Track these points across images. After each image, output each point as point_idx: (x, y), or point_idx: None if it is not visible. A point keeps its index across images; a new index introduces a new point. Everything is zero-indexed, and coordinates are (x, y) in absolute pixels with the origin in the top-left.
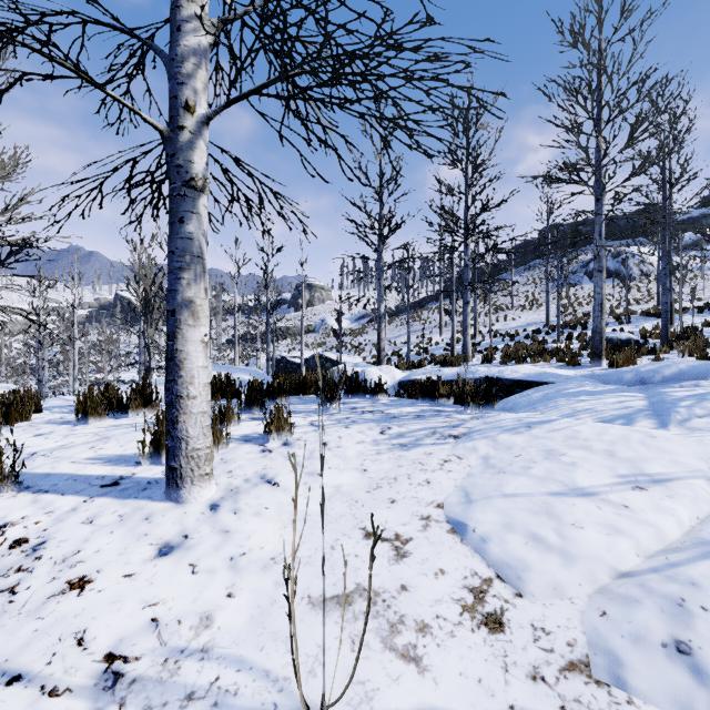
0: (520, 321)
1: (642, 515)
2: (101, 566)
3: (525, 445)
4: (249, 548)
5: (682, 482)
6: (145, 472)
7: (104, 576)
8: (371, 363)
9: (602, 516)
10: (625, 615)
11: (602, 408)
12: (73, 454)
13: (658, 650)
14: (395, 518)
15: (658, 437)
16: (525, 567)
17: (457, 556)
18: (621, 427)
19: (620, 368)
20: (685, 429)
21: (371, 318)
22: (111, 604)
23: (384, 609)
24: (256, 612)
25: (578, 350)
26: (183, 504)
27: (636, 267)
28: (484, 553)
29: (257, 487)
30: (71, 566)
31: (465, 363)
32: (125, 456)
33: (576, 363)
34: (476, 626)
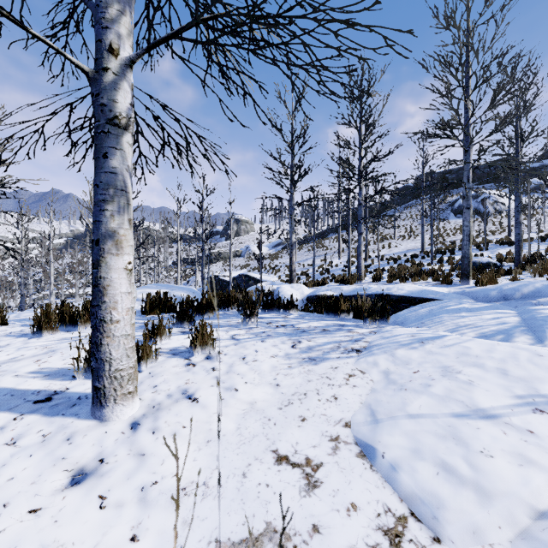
0: (401, 248)
1: None
2: (9, 498)
3: (421, 360)
4: (161, 475)
5: None
6: (78, 386)
7: (9, 511)
8: (284, 281)
9: (510, 442)
10: None
11: (482, 324)
12: (19, 367)
13: None
14: (305, 439)
15: (544, 356)
16: (439, 504)
17: (368, 486)
18: (507, 345)
19: (485, 287)
20: None
21: (284, 246)
22: None
23: None
24: None
25: (448, 271)
26: (106, 422)
27: (491, 206)
28: (395, 483)
29: (178, 403)
30: None
31: (359, 281)
32: (64, 370)
33: (448, 282)
34: None
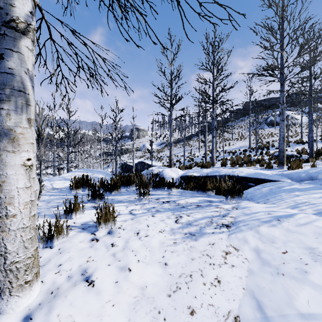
0: (236, 145)
1: None
2: None
3: (284, 239)
4: None
5: None
6: None
7: None
8: (166, 165)
9: None
10: None
11: (315, 202)
12: None
13: None
14: None
15: None
16: None
17: None
18: None
19: (296, 170)
20: None
21: (166, 144)
22: None
23: None
24: None
25: (268, 160)
26: (0, 315)
27: (289, 121)
28: None
29: (75, 288)
30: None
31: (213, 166)
32: None
33: (270, 167)
34: None
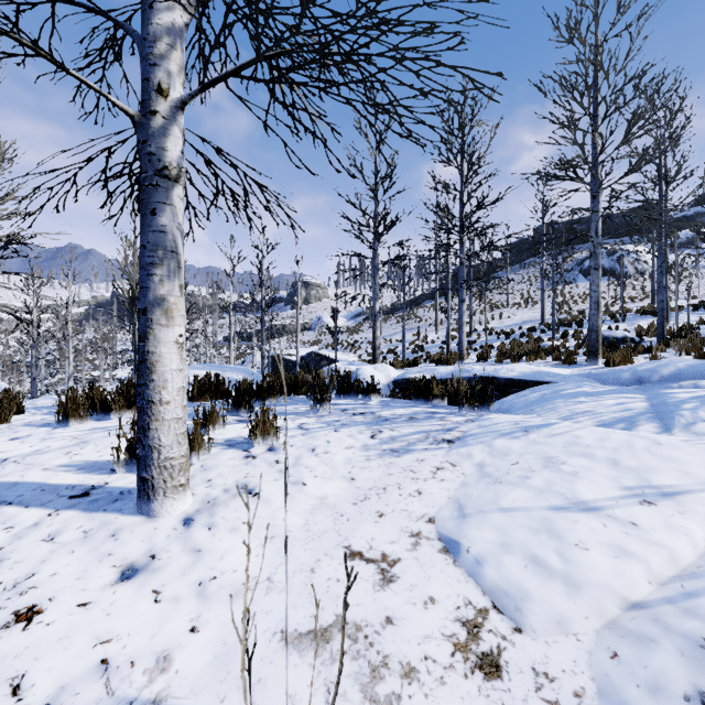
0: (516, 319)
1: (653, 534)
2: (55, 593)
3: (522, 451)
4: (220, 571)
5: (694, 495)
6: (119, 480)
7: (56, 605)
8: (366, 361)
9: (609, 535)
10: (639, 658)
11: (602, 411)
12: (46, 460)
13: (680, 704)
14: (382, 535)
15: (664, 444)
16: (524, 596)
17: (449, 581)
18: (624, 432)
19: (617, 367)
20: (690, 434)
21: (367, 316)
22: (58, 640)
23: (366, 648)
24: (221, 652)
25: (574, 348)
26: (155, 518)
27: (630, 266)
28: (479, 577)
29: (237, 498)
30: (21, 593)
31: (460, 361)
32: (101, 463)
33: (572, 361)
34: (469, 670)
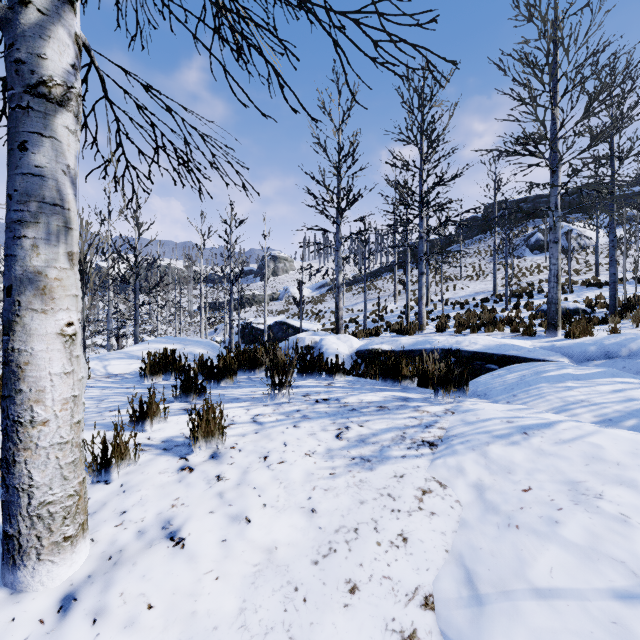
0: (469, 290)
1: None
2: None
3: (530, 467)
4: None
5: None
6: None
7: None
8: (330, 329)
9: None
10: None
11: (600, 400)
12: None
13: None
14: (357, 639)
15: None
16: None
17: None
18: None
19: (580, 340)
20: None
21: (330, 287)
22: None
23: None
24: None
25: (528, 318)
26: (21, 593)
27: (574, 241)
28: None
29: (151, 550)
30: None
31: (420, 331)
32: None
33: (531, 333)
34: None
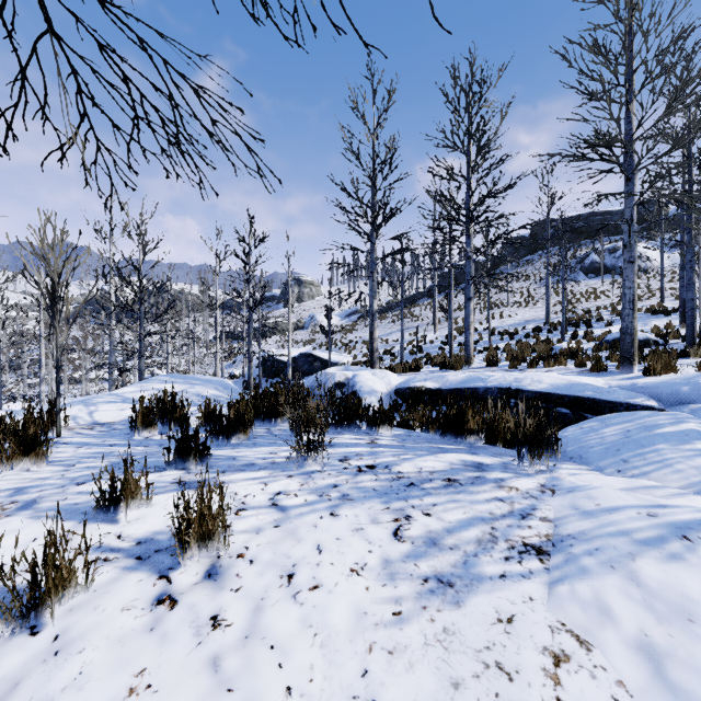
0: (517, 318)
1: None
2: None
3: None
4: None
5: None
6: None
7: None
8: (362, 362)
9: None
10: None
11: None
12: None
13: None
14: None
15: None
16: None
17: None
18: None
19: (665, 378)
20: None
21: (361, 315)
22: None
23: None
24: None
25: (591, 351)
26: None
27: None
28: None
29: None
30: None
31: (467, 365)
32: None
33: (601, 368)
34: None
